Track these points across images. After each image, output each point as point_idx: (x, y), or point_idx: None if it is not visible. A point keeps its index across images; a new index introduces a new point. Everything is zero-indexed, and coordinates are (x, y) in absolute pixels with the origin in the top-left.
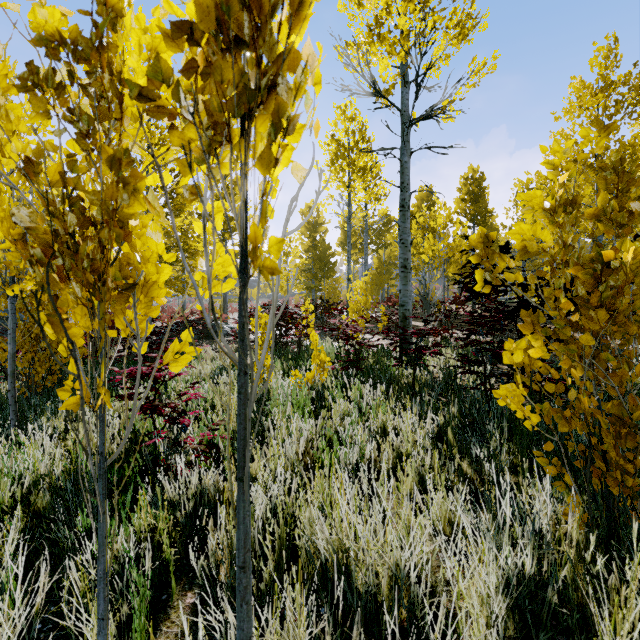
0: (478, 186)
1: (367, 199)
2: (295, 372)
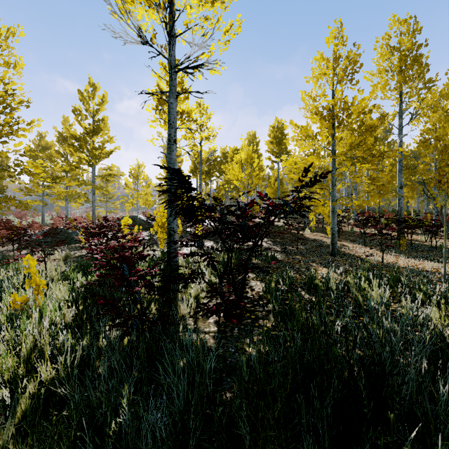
0: (281, 133)
1: (184, 137)
2: (14, 295)
